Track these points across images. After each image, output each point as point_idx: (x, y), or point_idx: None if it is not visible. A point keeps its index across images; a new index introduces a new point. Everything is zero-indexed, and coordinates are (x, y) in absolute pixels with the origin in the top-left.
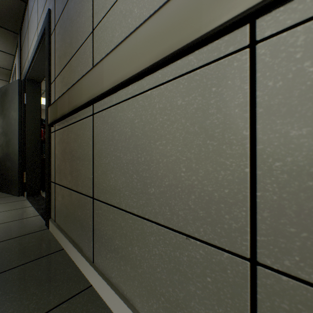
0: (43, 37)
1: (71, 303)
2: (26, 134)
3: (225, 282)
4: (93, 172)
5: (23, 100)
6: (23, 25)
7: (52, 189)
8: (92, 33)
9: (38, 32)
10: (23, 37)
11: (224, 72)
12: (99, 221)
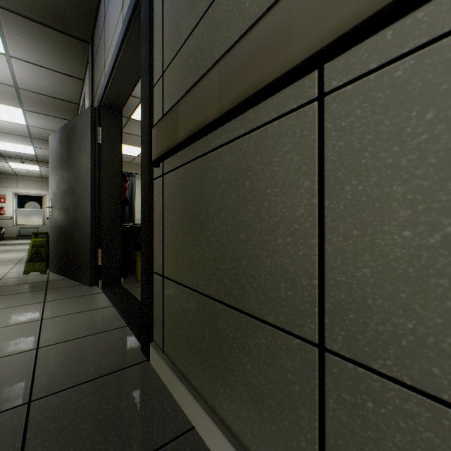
0: (135, 14)
1: None
2: (101, 191)
3: None
4: (319, 271)
5: (97, 139)
6: (96, 26)
7: (154, 286)
8: None
9: (124, 14)
10: (96, 45)
11: None
12: (363, 435)
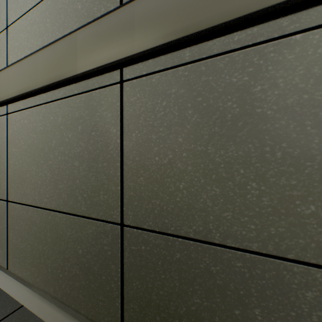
0: None
1: None
2: None
3: (2, 214)
4: None
5: None
6: None
7: None
8: None
9: None
10: None
11: (2, 122)
12: None
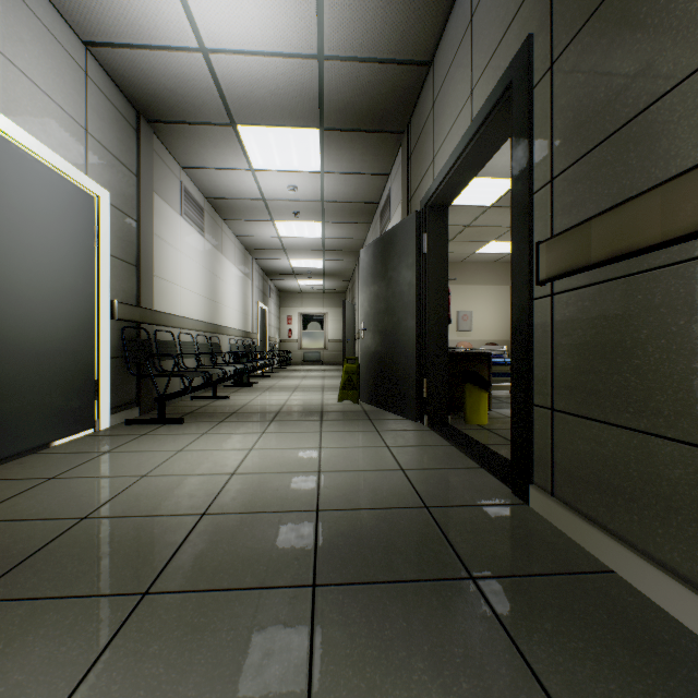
0: (496, 107)
1: None
2: (426, 309)
3: None
4: None
5: (422, 248)
6: (414, 112)
7: (535, 421)
8: None
9: (474, 104)
10: (414, 134)
11: None
12: None
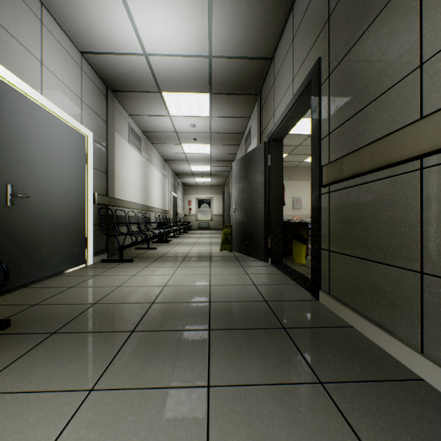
0: (304, 91)
1: (405, 385)
2: (270, 197)
3: None
4: (420, 241)
5: (267, 163)
6: (264, 83)
7: (322, 257)
8: (419, 68)
9: (294, 86)
10: (264, 96)
11: None
12: (437, 303)
